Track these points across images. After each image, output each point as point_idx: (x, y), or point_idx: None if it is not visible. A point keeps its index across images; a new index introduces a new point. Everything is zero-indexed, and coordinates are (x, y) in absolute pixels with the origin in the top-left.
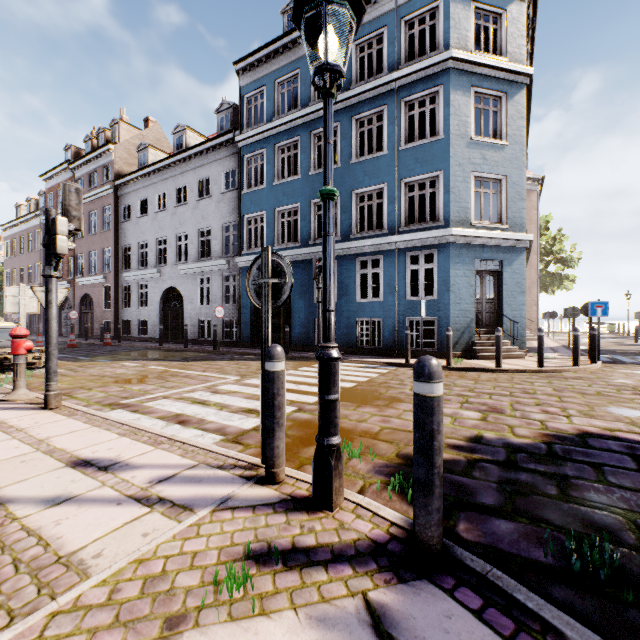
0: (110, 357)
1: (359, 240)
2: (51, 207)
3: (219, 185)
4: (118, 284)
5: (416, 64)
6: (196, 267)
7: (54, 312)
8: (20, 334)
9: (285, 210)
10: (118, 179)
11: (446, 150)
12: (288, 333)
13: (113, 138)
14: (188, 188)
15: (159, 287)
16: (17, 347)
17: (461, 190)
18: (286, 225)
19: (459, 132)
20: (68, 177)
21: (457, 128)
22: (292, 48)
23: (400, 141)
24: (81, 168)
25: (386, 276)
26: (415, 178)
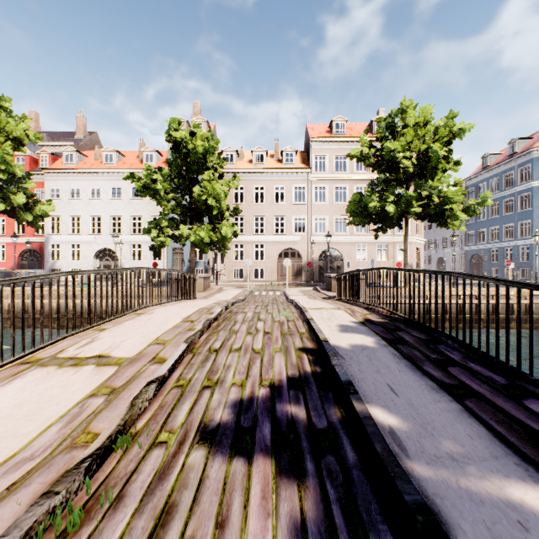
0: None
1: (503, 242)
2: None
3: None
4: None
5: (520, 186)
6: (449, 250)
7: None
8: None
9: (481, 230)
10: None
11: (531, 213)
12: (475, 273)
13: None
14: None
15: (436, 257)
16: None
17: (538, 225)
18: (481, 236)
19: (537, 206)
20: None
21: (536, 205)
22: (483, 175)
23: (517, 209)
24: None
25: (513, 254)
26: (522, 222)
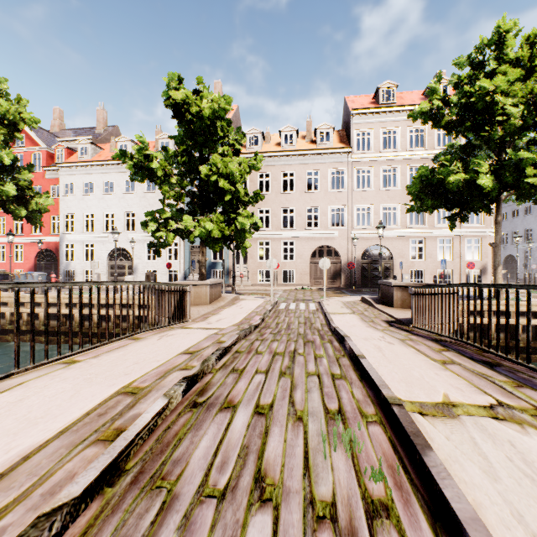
0: None
1: None
2: None
3: (536, 209)
4: None
5: None
6: (523, 246)
7: None
8: None
9: None
10: None
11: None
12: None
13: None
14: (518, 210)
15: (502, 255)
16: None
17: None
18: None
19: None
20: None
21: None
22: None
23: None
24: None
25: None
26: None
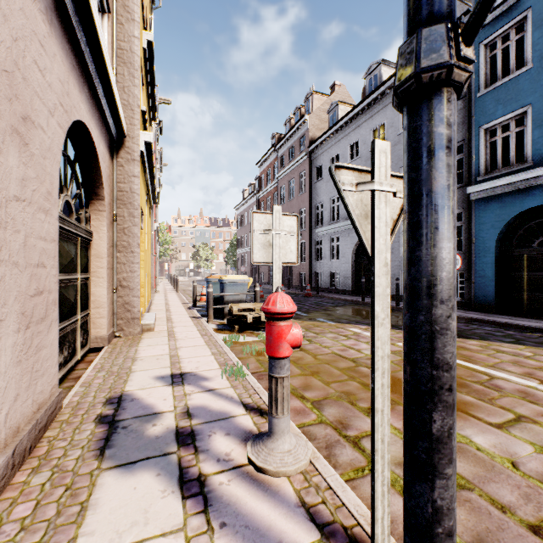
0: (325, 314)
1: None
2: (262, 186)
3: None
4: (311, 240)
5: None
6: None
7: (447, 249)
8: (281, 311)
9: None
10: (312, 144)
11: None
12: None
13: (306, 111)
14: (386, 125)
15: (351, 239)
16: (276, 340)
17: None
18: None
19: None
20: (273, 158)
21: None
22: None
23: None
24: (282, 147)
25: None
26: None
